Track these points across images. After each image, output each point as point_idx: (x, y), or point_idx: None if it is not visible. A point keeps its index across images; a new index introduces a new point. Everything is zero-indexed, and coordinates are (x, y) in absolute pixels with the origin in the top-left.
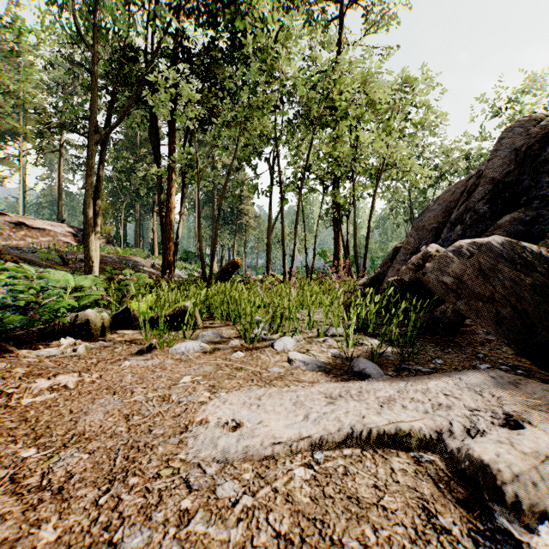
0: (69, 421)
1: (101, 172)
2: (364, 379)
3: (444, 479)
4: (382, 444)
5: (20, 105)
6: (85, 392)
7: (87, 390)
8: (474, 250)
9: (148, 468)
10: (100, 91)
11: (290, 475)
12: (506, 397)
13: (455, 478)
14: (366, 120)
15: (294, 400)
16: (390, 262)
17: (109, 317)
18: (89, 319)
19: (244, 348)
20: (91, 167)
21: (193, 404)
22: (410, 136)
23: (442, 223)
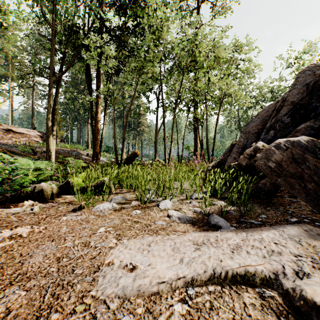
0: (18, 263)
1: (56, 99)
2: (217, 229)
3: (283, 312)
4: (235, 282)
5: (9, 60)
6: (33, 239)
7: (35, 238)
8: (289, 146)
9: (67, 305)
10: (56, 51)
11: (171, 310)
12: (318, 246)
13: (291, 311)
14: (214, 68)
15: (173, 246)
16: (229, 152)
17: (56, 187)
18: (43, 189)
19: (140, 207)
20: (50, 96)
21: (105, 248)
22: (240, 78)
23: (260, 129)
